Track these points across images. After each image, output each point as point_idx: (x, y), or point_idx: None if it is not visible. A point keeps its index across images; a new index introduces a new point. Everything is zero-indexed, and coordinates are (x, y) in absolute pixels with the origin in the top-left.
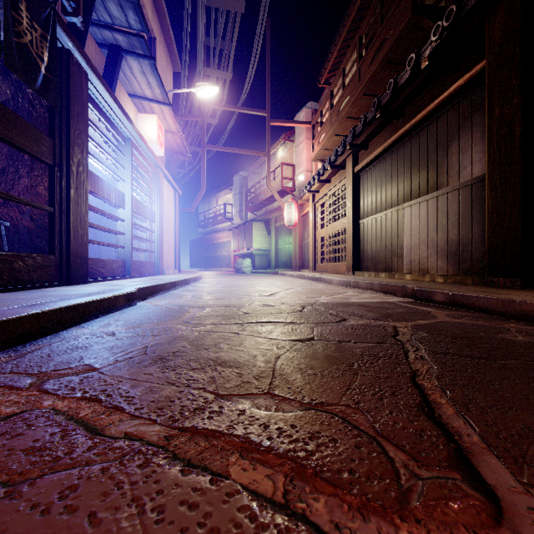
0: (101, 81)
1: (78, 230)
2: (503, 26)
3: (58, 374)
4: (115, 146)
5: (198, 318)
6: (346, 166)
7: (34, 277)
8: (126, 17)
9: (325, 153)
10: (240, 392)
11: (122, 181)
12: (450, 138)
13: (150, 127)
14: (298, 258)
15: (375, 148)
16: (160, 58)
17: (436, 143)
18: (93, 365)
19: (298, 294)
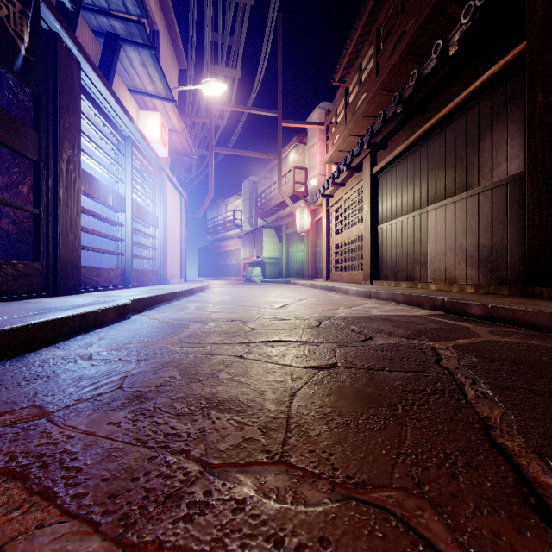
0: (95, 70)
1: (68, 235)
2: (547, 1)
3: None
4: (113, 144)
5: (197, 335)
6: (363, 167)
7: (14, 287)
8: (123, 1)
9: (340, 155)
10: (240, 460)
11: (121, 183)
12: (482, 133)
13: (152, 125)
14: (311, 266)
15: (394, 147)
16: (164, 54)
17: (465, 138)
18: (44, 406)
19: (312, 305)
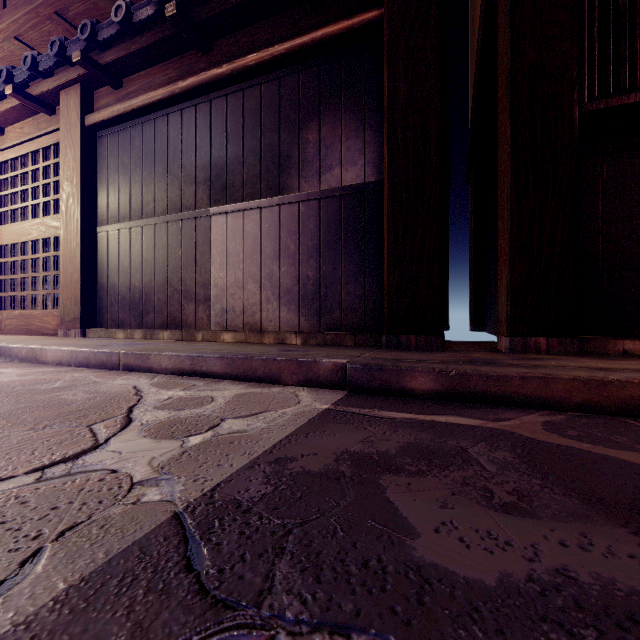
0: None
1: None
2: None
3: None
4: None
5: None
6: (62, 105)
7: None
8: None
9: None
10: None
11: None
12: (305, 117)
13: None
14: None
15: (140, 90)
16: None
17: (279, 117)
18: None
19: None
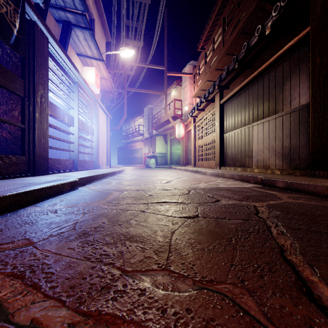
0: (57, 43)
1: (41, 140)
2: (322, 3)
3: (1, 248)
4: (67, 86)
5: (117, 199)
6: (215, 100)
7: (10, 170)
8: (73, 2)
9: (201, 93)
10: (142, 268)
11: (72, 109)
12: (285, 80)
13: (90, 75)
14: (184, 158)
15: (233, 88)
16: (97, 32)
17: (275, 83)
18: (31, 239)
19: (185, 181)
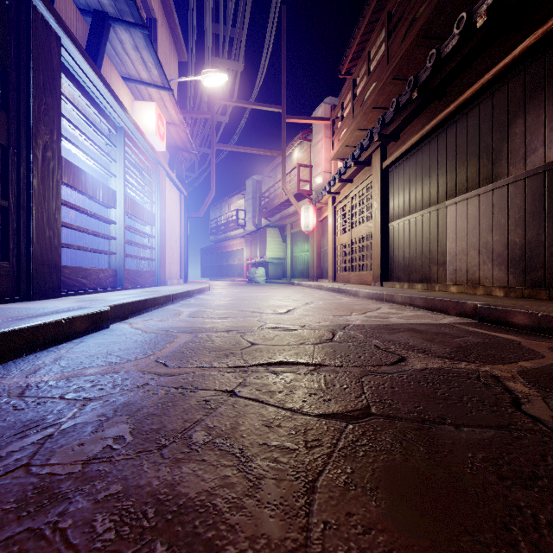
0: (78, 48)
1: (45, 231)
2: None
3: None
4: (103, 134)
5: (180, 354)
6: (373, 161)
7: None
8: None
9: (347, 151)
10: None
11: (112, 176)
12: (512, 116)
13: (148, 116)
14: (316, 267)
15: (408, 138)
16: (162, 43)
17: (492, 123)
18: None
19: (321, 310)
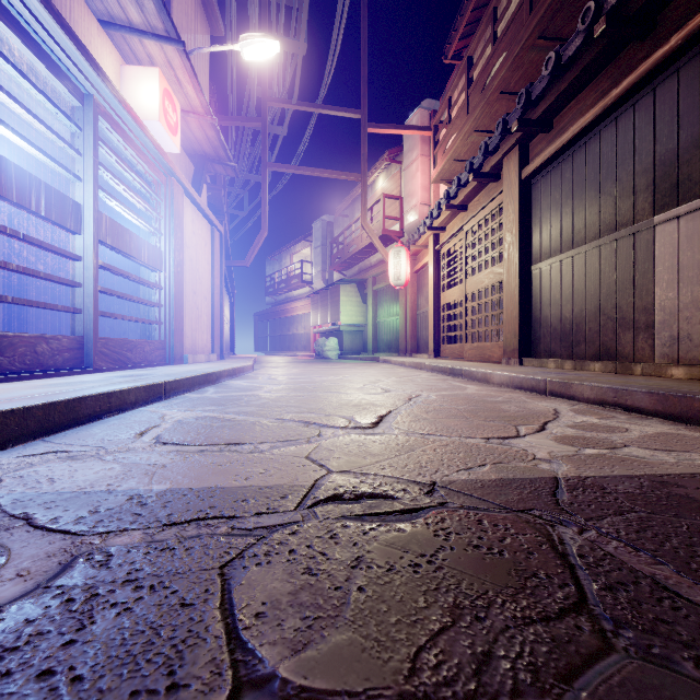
0: None
1: None
2: None
3: None
4: (48, 98)
5: None
6: (504, 171)
7: None
8: None
9: (455, 169)
10: None
11: (73, 178)
12: None
13: (147, 90)
14: (409, 336)
15: (570, 122)
16: None
17: None
18: None
19: (446, 418)
